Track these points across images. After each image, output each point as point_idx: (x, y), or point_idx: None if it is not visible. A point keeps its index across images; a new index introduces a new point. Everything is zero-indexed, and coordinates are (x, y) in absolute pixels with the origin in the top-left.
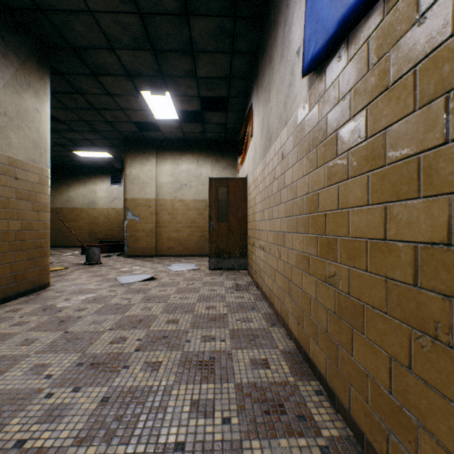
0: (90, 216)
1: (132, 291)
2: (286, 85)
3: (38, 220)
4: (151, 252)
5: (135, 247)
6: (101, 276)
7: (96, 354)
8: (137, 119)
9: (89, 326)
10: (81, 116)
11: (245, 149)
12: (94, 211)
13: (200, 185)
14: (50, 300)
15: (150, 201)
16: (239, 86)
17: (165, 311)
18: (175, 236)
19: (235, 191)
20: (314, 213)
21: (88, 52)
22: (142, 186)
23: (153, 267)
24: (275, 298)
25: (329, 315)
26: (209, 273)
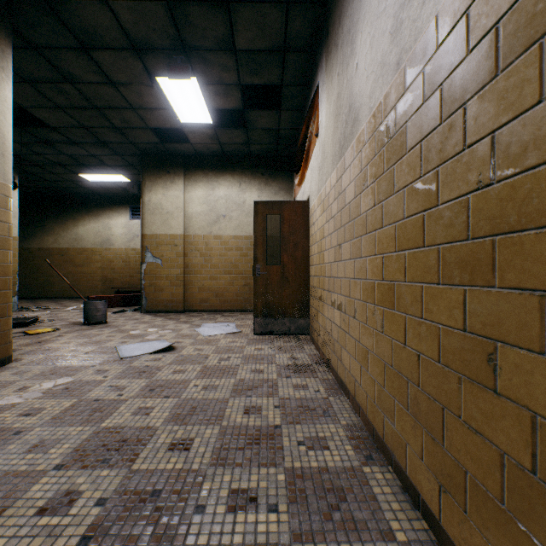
0: (104, 259)
1: (132, 372)
2: None
3: None
4: (177, 306)
5: (156, 299)
6: (96, 343)
7: None
8: (156, 124)
9: (22, 457)
10: (79, 120)
11: (306, 159)
12: (109, 252)
13: (243, 216)
14: None
15: (176, 237)
16: (297, 66)
17: (173, 417)
18: (210, 285)
19: (292, 221)
20: (523, 232)
21: (68, 7)
22: (166, 218)
23: (176, 328)
24: (368, 400)
25: None
26: (254, 339)
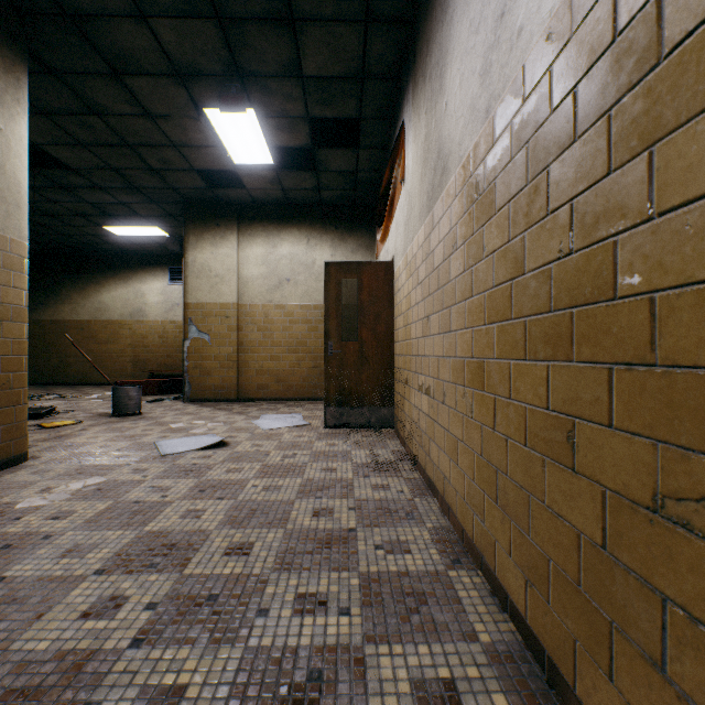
0: (135, 334)
1: (176, 471)
2: (490, 23)
3: (1, 337)
4: (229, 393)
5: (202, 385)
6: (130, 438)
7: (32, 655)
8: (203, 165)
9: (56, 562)
10: (107, 160)
11: (390, 211)
12: (141, 325)
13: (312, 280)
14: (12, 491)
15: (227, 307)
16: (379, 96)
17: (229, 520)
18: (270, 367)
19: (373, 287)
20: (595, 304)
21: (98, 25)
22: (215, 283)
23: (229, 420)
24: (457, 498)
25: (675, 620)
26: (325, 433)
